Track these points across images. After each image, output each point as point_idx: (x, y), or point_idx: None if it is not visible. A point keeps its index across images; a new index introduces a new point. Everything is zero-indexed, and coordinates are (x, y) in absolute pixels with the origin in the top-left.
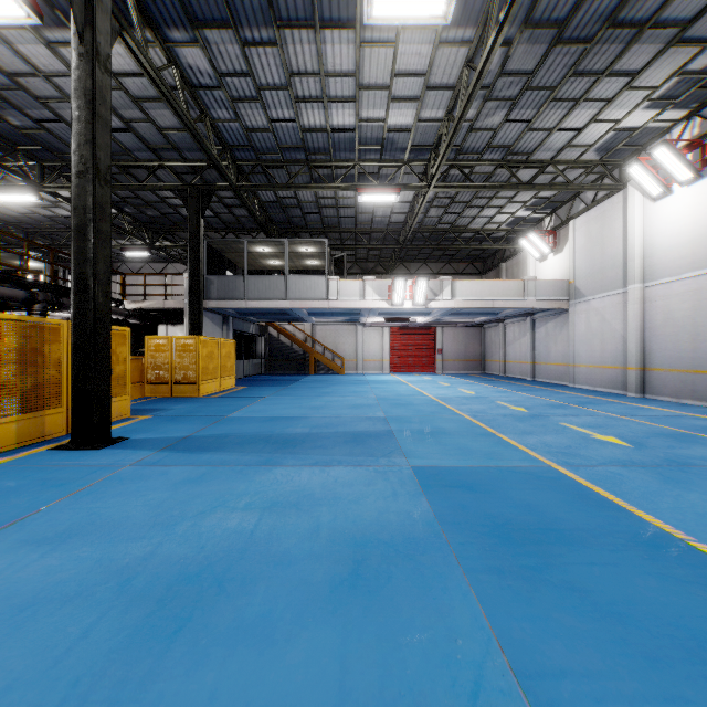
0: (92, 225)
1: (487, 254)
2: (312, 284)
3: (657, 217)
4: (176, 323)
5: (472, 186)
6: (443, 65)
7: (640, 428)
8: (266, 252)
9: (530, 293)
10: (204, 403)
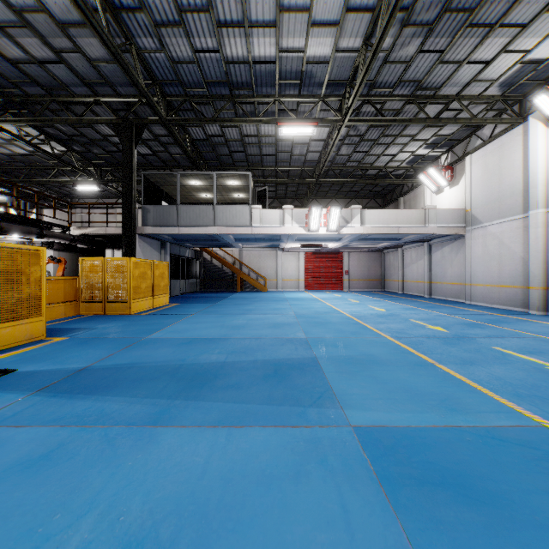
0: None
1: (387, 190)
2: (237, 212)
3: None
4: (120, 247)
5: (383, 119)
6: None
7: None
8: (198, 185)
9: (431, 220)
10: (131, 322)
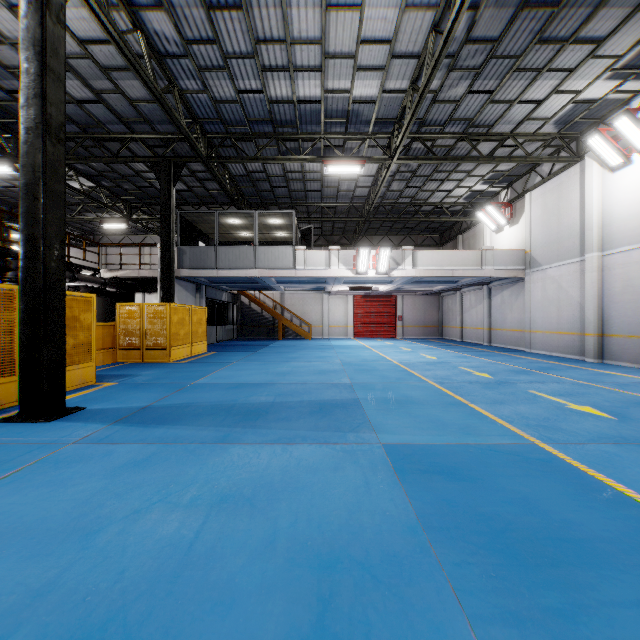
0: (42, 184)
1: (445, 227)
2: (280, 254)
3: (616, 187)
4: (152, 291)
5: (434, 158)
6: (409, 32)
7: (612, 396)
8: (237, 224)
9: (488, 262)
10: (173, 369)
